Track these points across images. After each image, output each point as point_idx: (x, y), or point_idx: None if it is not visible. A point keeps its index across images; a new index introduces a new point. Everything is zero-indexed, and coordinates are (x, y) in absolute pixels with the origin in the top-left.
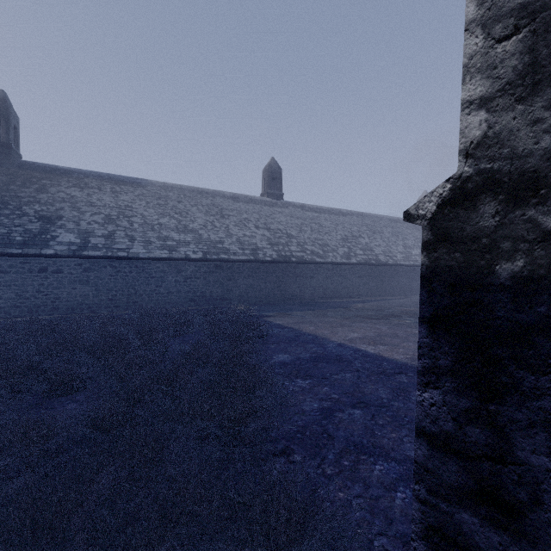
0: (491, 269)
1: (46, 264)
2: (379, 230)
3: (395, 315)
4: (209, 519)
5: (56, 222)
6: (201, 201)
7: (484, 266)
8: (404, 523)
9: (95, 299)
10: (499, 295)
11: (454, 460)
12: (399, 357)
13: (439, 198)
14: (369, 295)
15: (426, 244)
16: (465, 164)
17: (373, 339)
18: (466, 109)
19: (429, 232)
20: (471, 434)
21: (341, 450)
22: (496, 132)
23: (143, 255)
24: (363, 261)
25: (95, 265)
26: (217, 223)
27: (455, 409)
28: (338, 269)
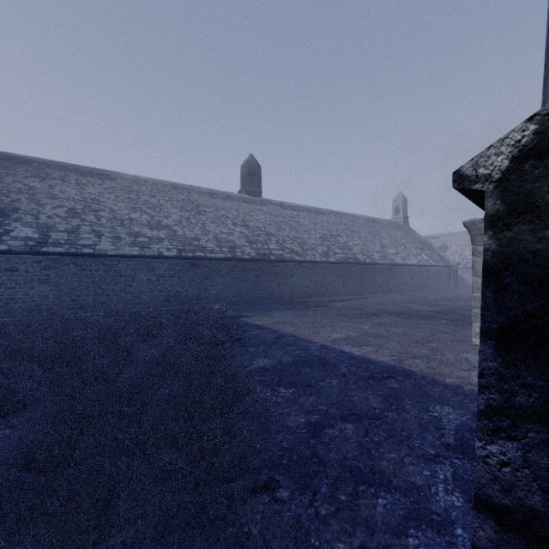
0: None
1: None
2: (356, 229)
3: (375, 314)
4: None
5: (11, 215)
6: (176, 196)
7: None
8: None
9: (56, 299)
10: None
11: None
12: (385, 359)
13: (515, 147)
14: (348, 294)
15: (493, 218)
16: None
17: (356, 340)
18: None
19: (497, 201)
20: None
21: (335, 479)
22: None
23: (111, 252)
24: (342, 259)
25: (56, 263)
26: (193, 219)
27: (545, 474)
28: (317, 268)
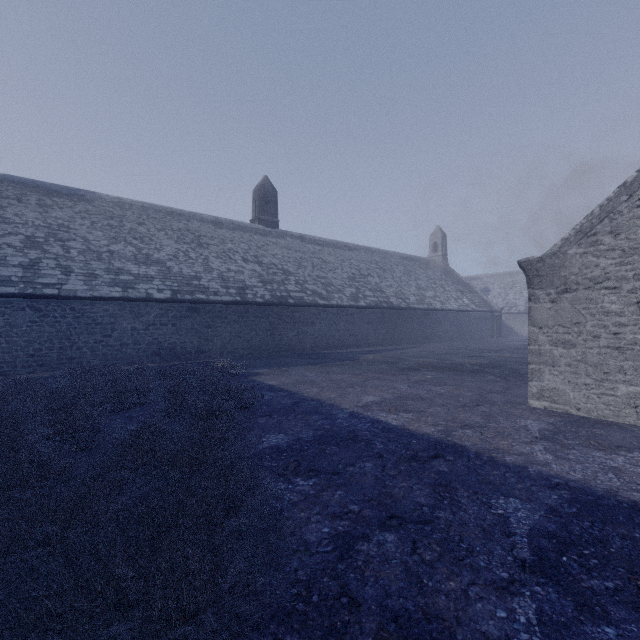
0: None
1: None
2: (390, 268)
3: (413, 369)
4: None
5: None
6: (172, 224)
7: None
8: None
9: (5, 355)
10: None
11: None
12: (429, 430)
13: None
14: (380, 344)
15: None
16: None
17: (393, 404)
18: None
19: None
20: None
21: (374, 637)
22: None
23: (83, 293)
24: (373, 304)
25: (5, 307)
26: (192, 253)
27: None
28: (345, 314)
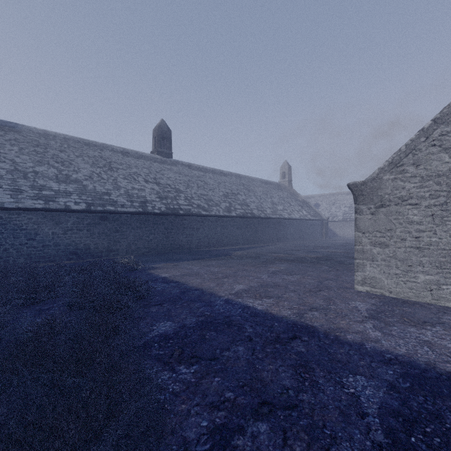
0: None
1: None
2: (253, 189)
3: (270, 262)
4: None
5: None
6: (88, 152)
7: None
8: None
9: None
10: None
11: None
12: (287, 313)
13: None
14: (246, 243)
15: None
16: None
17: (257, 291)
18: None
19: None
20: None
21: None
22: None
23: (9, 204)
24: (241, 214)
25: None
26: (104, 175)
27: None
28: (221, 221)
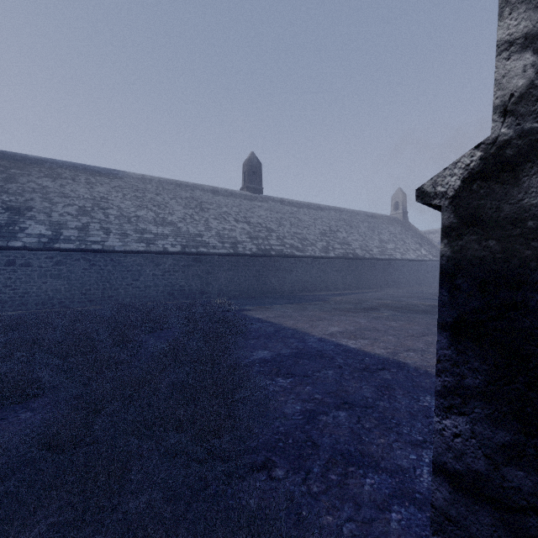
0: None
1: (13, 257)
2: (356, 225)
3: (373, 308)
4: None
5: (25, 213)
6: (180, 193)
7: (530, 257)
8: None
9: (67, 293)
10: None
11: (487, 509)
12: (380, 352)
13: (465, 170)
14: (347, 288)
15: (447, 229)
16: (502, 124)
17: (353, 333)
18: (504, 52)
19: (451, 214)
20: (511, 477)
21: (327, 461)
22: None
23: (119, 248)
24: (341, 255)
25: (67, 258)
26: (196, 216)
27: (488, 443)
28: (317, 263)
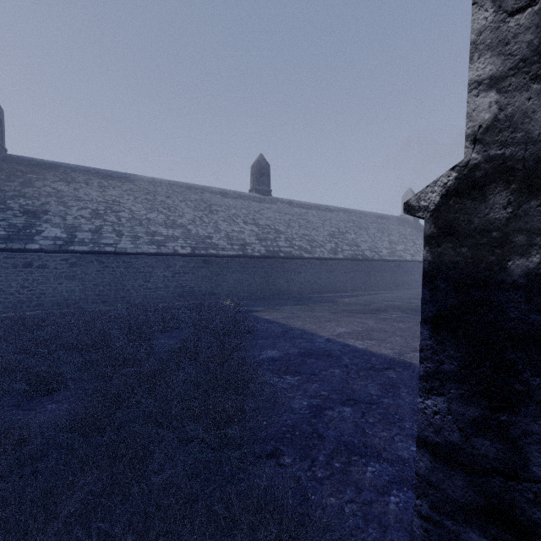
0: (502, 265)
1: (30, 259)
2: (365, 226)
3: (381, 310)
4: (193, 536)
5: (41, 217)
6: (190, 196)
7: (494, 262)
8: (399, 531)
9: (81, 294)
10: (512, 294)
11: (460, 474)
12: (386, 352)
13: (443, 188)
14: (356, 290)
15: (429, 237)
16: (472, 150)
17: (360, 334)
18: (474, 90)
19: (432, 225)
20: (480, 446)
21: (332, 451)
22: (508, 114)
23: (131, 250)
24: (350, 256)
25: (81, 260)
26: (205, 218)
27: (461, 418)
28: (326, 265)
